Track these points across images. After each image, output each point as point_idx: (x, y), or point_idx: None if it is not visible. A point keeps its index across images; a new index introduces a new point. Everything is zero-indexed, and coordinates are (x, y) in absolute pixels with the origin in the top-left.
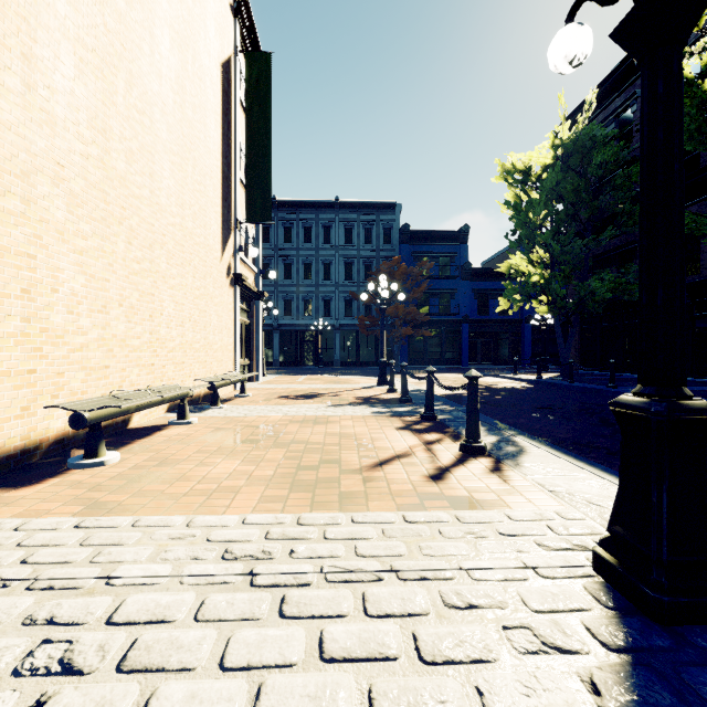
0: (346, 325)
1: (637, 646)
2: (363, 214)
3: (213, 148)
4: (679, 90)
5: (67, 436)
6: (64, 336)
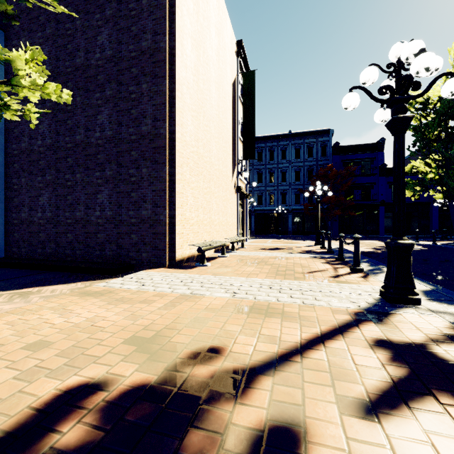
0: (295, 209)
1: (378, 304)
2: (307, 139)
3: (229, 127)
4: (403, 146)
5: (189, 257)
6: (189, 220)
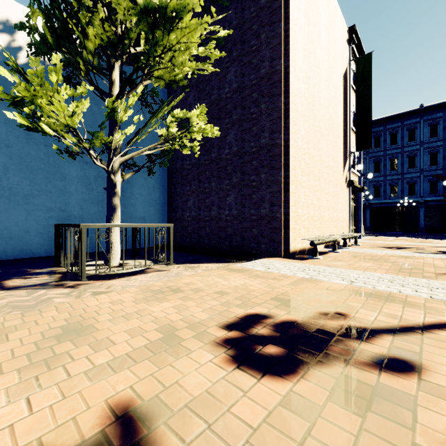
0: (430, 201)
1: None
2: None
3: (339, 121)
4: None
5: (301, 250)
6: (300, 217)
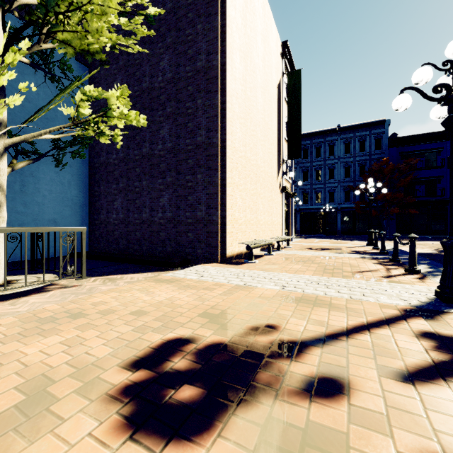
0: (345, 207)
1: (431, 303)
2: (358, 132)
3: (274, 129)
4: None
5: (238, 254)
6: (237, 220)
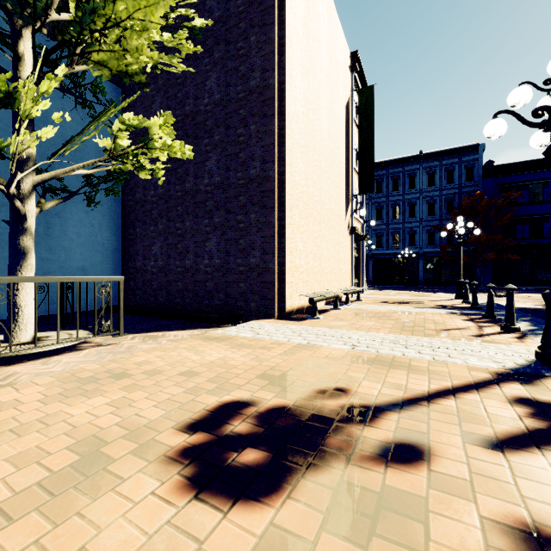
0: (428, 252)
1: (530, 366)
2: (445, 160)
3: (341, 158)
4: None
5: (299, 309)
6: (298, 268)
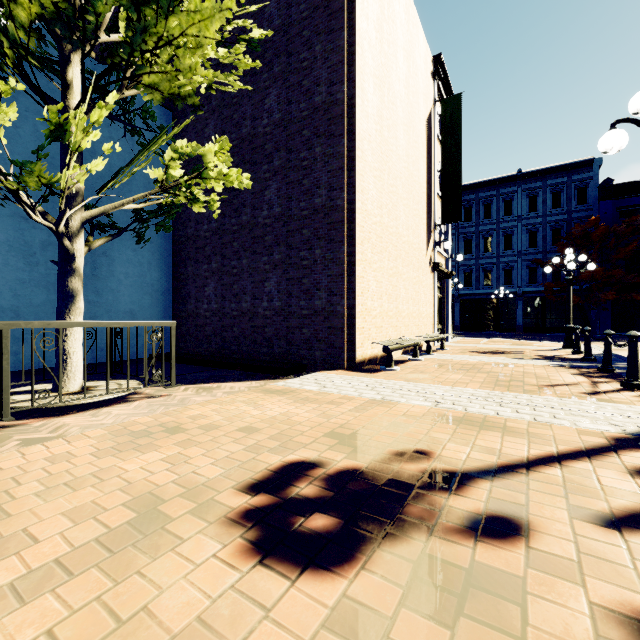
0: (529, 292)
1: None
2: (550, 179)
3: (422, 182)
4: None
5: (371, 359)
6: (370, 311)
